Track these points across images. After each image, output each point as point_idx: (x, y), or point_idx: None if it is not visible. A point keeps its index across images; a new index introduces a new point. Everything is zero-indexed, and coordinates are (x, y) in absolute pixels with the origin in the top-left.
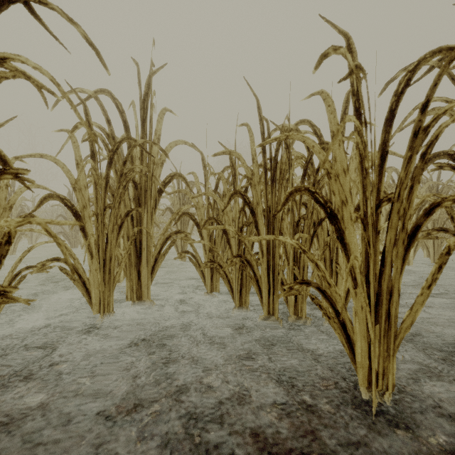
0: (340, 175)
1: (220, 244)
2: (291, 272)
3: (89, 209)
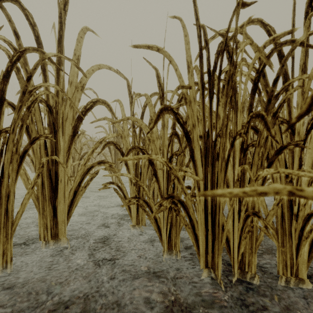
0: None
1: (146, 174)
2: (244, 220)
3: None
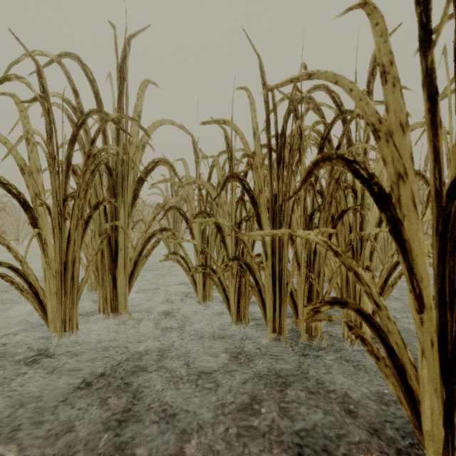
0: (395, 133)
1: (214, 243)
2: (305, 280)
3: (43, 198)
